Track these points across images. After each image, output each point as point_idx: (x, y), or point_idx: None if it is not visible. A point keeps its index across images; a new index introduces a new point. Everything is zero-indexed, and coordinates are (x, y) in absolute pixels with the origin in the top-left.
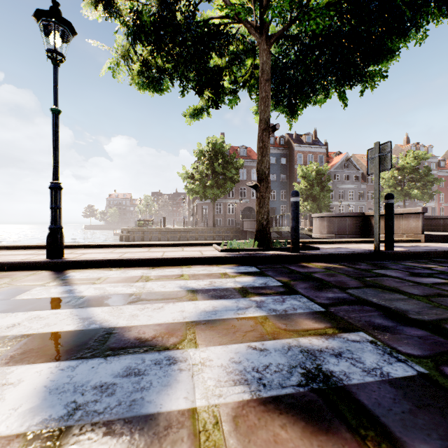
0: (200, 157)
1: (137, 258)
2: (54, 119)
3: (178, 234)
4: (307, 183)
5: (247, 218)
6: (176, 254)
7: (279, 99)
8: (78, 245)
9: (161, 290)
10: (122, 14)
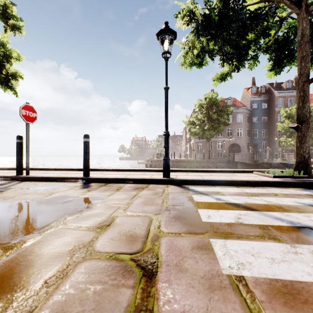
0: (199, 109)
1: (222, 180)
2: (166, 93)
3: (184, 163)
4: (290, 122)
5: (233, 152)
6: (240, 178)
7: (296, 56)
8: (161, 169)
9: (285, 203)
10: (198, 19)
